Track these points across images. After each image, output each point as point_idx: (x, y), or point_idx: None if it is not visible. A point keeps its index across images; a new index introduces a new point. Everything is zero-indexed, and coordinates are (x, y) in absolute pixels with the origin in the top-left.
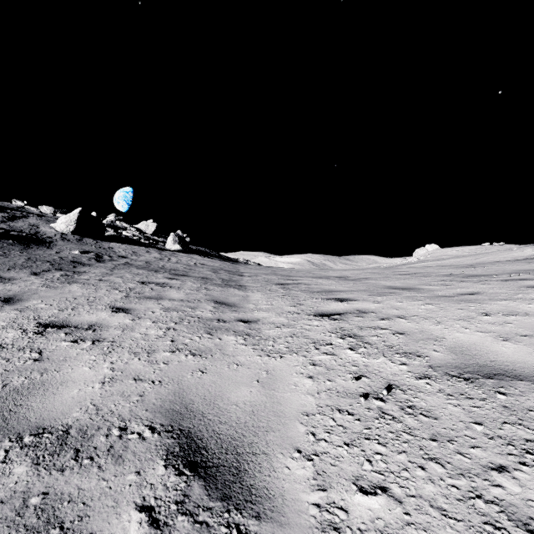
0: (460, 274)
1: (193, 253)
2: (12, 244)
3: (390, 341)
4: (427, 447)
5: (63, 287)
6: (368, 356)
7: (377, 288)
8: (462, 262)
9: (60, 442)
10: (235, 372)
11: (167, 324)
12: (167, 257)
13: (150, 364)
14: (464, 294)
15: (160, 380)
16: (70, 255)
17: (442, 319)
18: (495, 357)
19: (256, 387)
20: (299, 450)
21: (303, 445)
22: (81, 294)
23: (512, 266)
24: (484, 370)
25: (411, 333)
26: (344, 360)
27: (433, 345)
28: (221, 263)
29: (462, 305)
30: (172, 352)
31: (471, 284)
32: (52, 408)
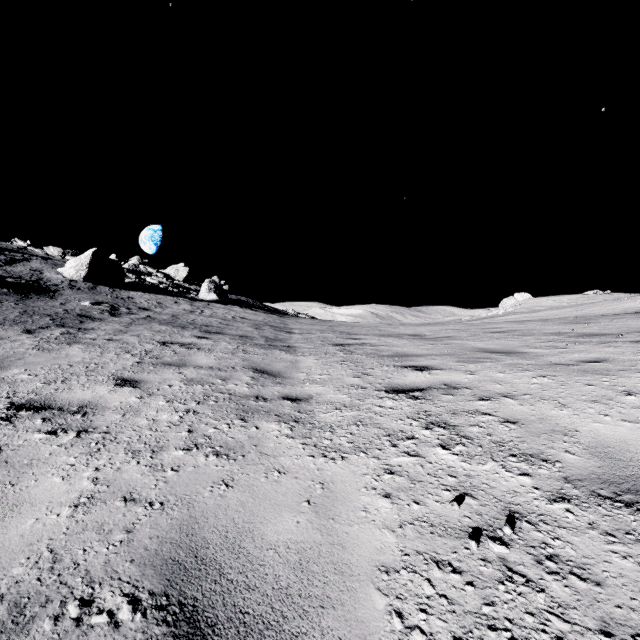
0: (571, 333)
1: (232, 304)
2: (6, 294)
3: (499, 435)
4: None
5: (60, 349)
6: (469, 459)
7: (466, 351)
8: (561, 315)
9: None
10: (276, 485)
11: (186, 405)
12: (199, 309)
13: (152, 471)
14: (586, 361)
15: (162, 501)
16: (78, 307)
17: (567, 399)
18: None
19: (306, 514)
20: None
21: (383, 639)
22: (80, 359)
23: (637, 322)
24: None
25: (527, 421)
26: (434, 466)
27: (563, 443)
28: (266, 316)
29: (590, 379)
30: (187, 450)
31: (591, 347)
32: None
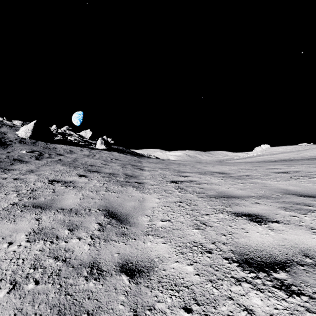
0: None
1: (113, 150)
2: None
3: None
4: None
5: None
6: None
7: (276, 192)
8: (289, 156)
9: None
10: None
11: None
12: (93, 154)
13: None
14: None
15: None
16: (17, 154)
17: None
18: None
19: None
20: None
21: None
22: None
23: None
24: None
25: None
26: None
27: None
28: (131, 158)
29: None
30: None
31: None
32: None
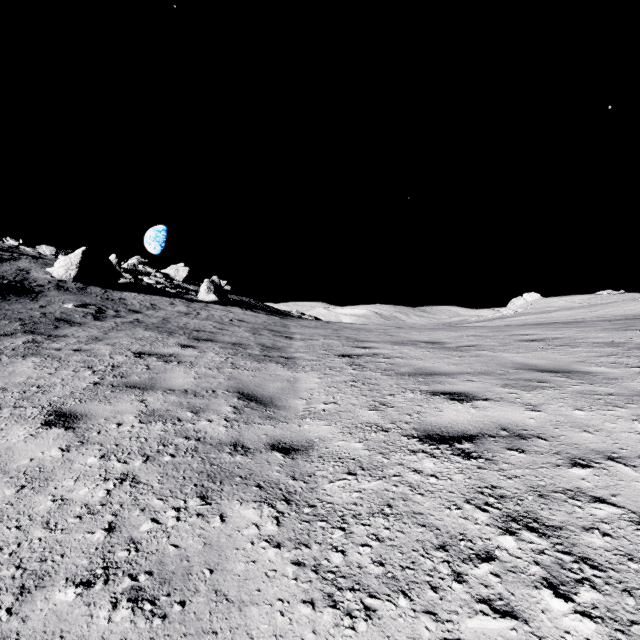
0: (629, 343)
1: (232, 305)
2: None
3: None
4: None
5: (8, 364)
6: (625, 637)
7: (506, 368)
8: (575, 316)
9: None
10: None
11: (126, 464)
12: (195, 311)
13: None
14: None
15: None
16: (59, 310)
17: None
18: None
19: None
20: None
21: None
22: (24, 379)
23: None
24: None
25: None
26: None
27: None
28: (267, 318)
29: None
30: (84, 586)
31: None
32: None
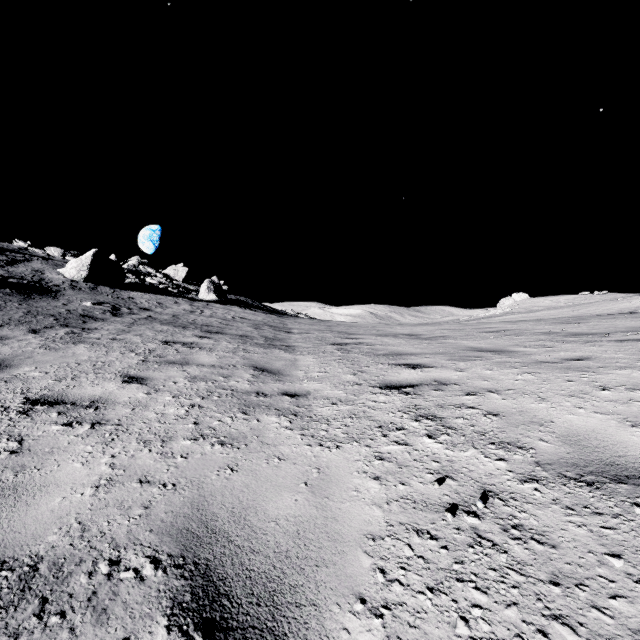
0: (561, 332)
1: (231, 304)
2: (9, 294)
3: (481, 426)
4: (547, 596)
5: (66, 348)
6: (453, 447)
7: (458, 350)
8: (557, 315)
9: (22, 586)
10: (276, 470)
11: (191, 400)
12: (199, 309)
13: (164, 457)
14: (570, 359)
15: (174, 483)
16: (80, 308)
17: (547, 394)
18: (624, 451)
19: (303, 493)
20: (363, 598)
21: (368, 589)
22: (87, 357)
23: (625, 322)
24: (612, 471)
25: (508, 414)
26: (420, 453)
27: (538, 432)
28: (265, 316)
29: (571, 375)
30: (194, 440)
31: (577, 346)
32: (21, 528)
